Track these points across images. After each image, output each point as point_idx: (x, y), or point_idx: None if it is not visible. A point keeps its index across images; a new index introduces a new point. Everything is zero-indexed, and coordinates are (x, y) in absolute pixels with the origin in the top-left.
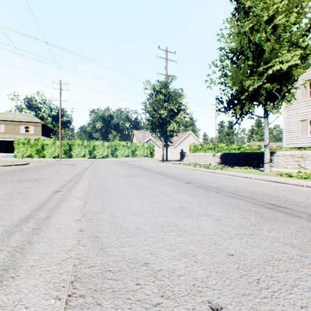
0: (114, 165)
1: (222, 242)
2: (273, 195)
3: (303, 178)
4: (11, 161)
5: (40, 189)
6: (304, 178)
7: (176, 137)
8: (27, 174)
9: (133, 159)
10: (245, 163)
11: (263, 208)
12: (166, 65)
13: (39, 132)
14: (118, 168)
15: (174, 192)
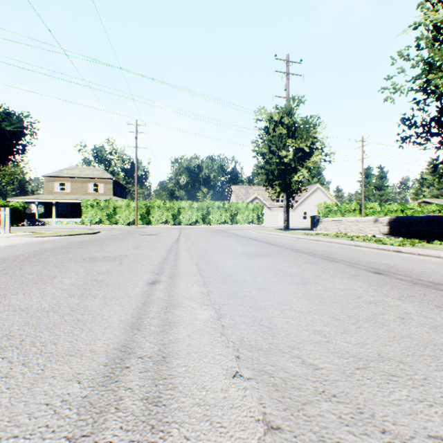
0: (213, 235)
1: None
2: None
3: None
4: (78, 228)
5: (126, 277)
6: None
7: (295, 194)
8: (100, 247)
9: (234, 226)
10: None
11: None
12: (287, 83)
13: (109, 191)
14: (222, 240)
15: (378, 296)
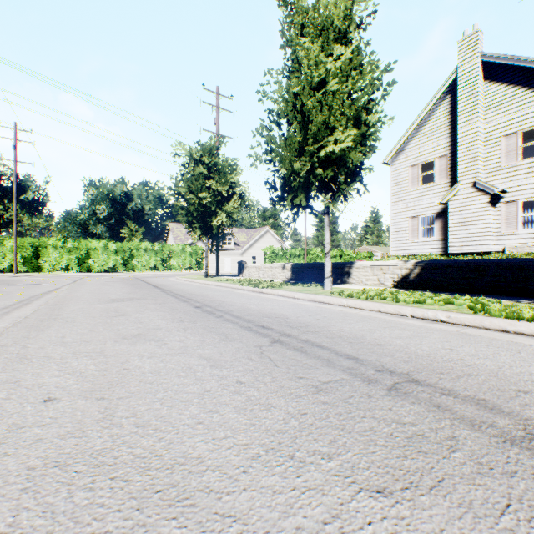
0: (114, 284)
1: (134, 361)
2: (285, 317)
3: (351, 296)
4: None
5: None
6: (351, 296)
7: (245, 237)
8: None
9: (165, 273)
10: (321, 278)
11: (244, 330)
12: (217, 117)
13: None
14: (115, 288)
15: (156, 319)
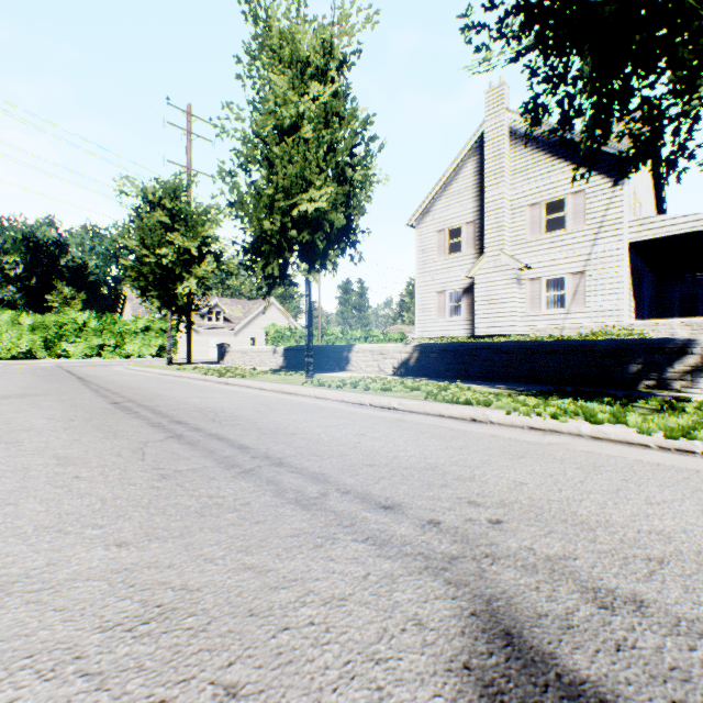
0: (14, 376)
1: None
2: (221, 411)
3: (323, 385)
4: None
5: None
6: (324, 385)
7: (241, 310)
8: None
9: (114, 360)
10: (318, 365)
11: (149, 427)
12: (189, 146)
13: None
14: (9, 382)
15: (37, 418)
